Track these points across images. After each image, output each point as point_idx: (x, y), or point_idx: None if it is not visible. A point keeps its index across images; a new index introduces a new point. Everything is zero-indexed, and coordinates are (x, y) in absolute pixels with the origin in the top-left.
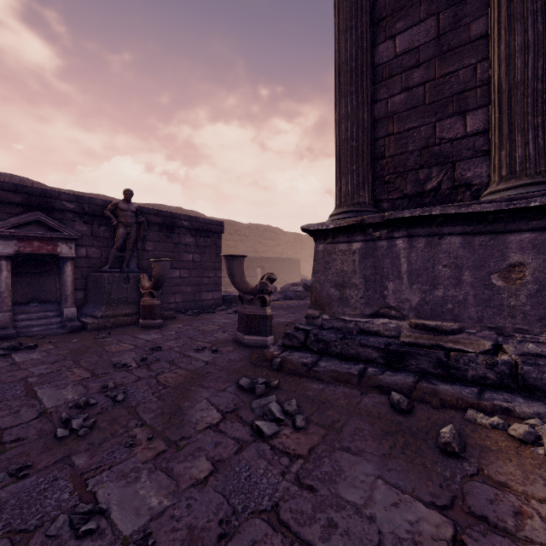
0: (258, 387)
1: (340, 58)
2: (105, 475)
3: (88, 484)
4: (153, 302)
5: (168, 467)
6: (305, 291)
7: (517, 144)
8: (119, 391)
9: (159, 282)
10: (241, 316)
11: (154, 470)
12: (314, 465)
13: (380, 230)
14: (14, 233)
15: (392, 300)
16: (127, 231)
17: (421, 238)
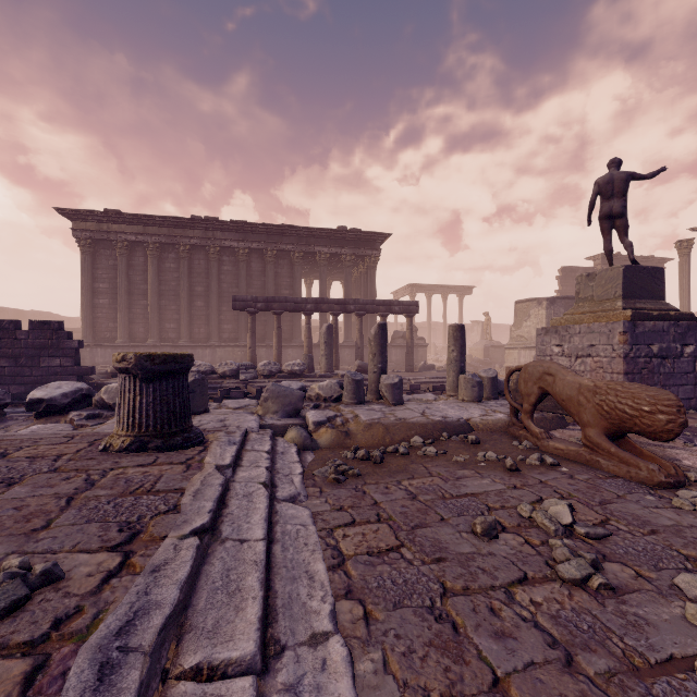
0: None
1: (84, 301)
2: None
3: None
4: None
5: None
6: None
7: (121, 333)
8: None
9: None
10: None
11: None
12: None
13: (94, 346)
14: None
15: (97, 362)
16: None
17: (104, 349)
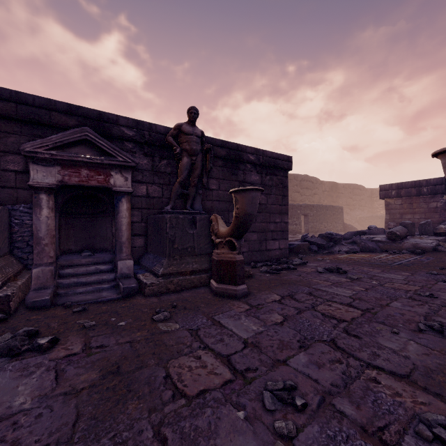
0: None
1: None
2: None
3: None
4: (234, 257)
5: None
6: (391, 241)
7: None
8: None
9: (243, 226)
10: None
11: None
12: None
13: None
14: (55, 155)
15: None
16: (191, 161)
17: None
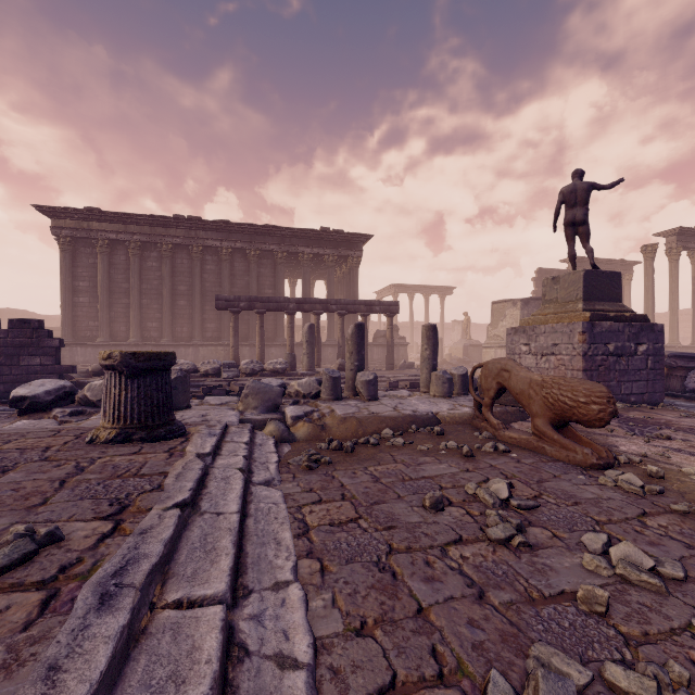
0: None
1: (63, 300)
2: None
3: None
4: None
5: None
6: None
7: (102, 332)
8: None
9: None
10: None
11: None
12: None
13: (74, 345)
14: None
15: (77, 361)
16: None
17: (84, 348)
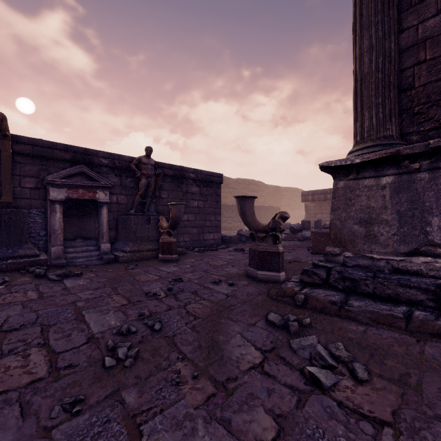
0: (291, 325)
1: None
2: (158, 421)
3: (142, 431)
4: (171, 240)
5: (224, 417)
6: (292, 233)
7: None
8: (155, 319)
9: (175, 223)
10: (253, 253)
11: (210, 420)
12: (413, 440)
13: (419, 161)
14: (65, 182)
15: (438, 237)
16: (148, 181)
17: None
